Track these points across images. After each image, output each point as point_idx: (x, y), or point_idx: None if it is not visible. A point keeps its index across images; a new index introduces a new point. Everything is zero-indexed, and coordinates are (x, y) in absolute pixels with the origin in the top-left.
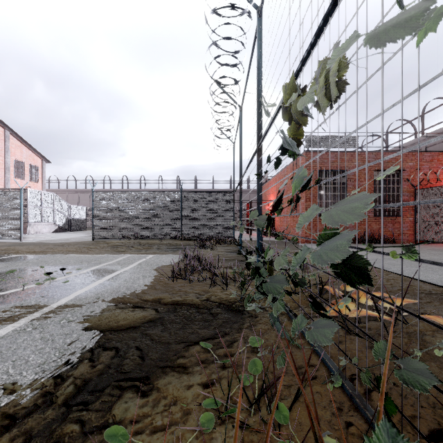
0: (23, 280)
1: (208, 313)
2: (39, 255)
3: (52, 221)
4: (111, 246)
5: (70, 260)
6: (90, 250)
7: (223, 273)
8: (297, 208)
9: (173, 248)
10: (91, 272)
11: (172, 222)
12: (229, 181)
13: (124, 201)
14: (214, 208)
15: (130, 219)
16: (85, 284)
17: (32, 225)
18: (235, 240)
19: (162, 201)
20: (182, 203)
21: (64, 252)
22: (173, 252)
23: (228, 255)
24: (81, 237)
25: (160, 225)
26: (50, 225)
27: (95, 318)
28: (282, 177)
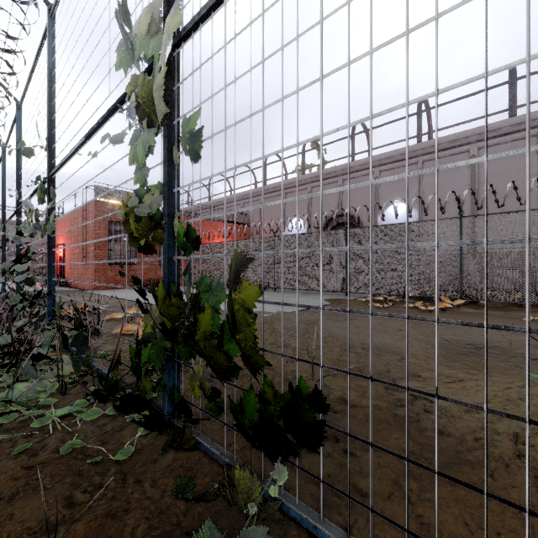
0: None
1: None
2: None
3: None
4: None
5: None
6: None
7: None
8: (87, 255)
9: None
10: None
11: None
12: None
13: None
14: None
15: None
16: None
17: None
18: None
19: None
20: None
21: None
22: None
23: None
24: None
25: None
26: None
27: None
28: (72, 219)
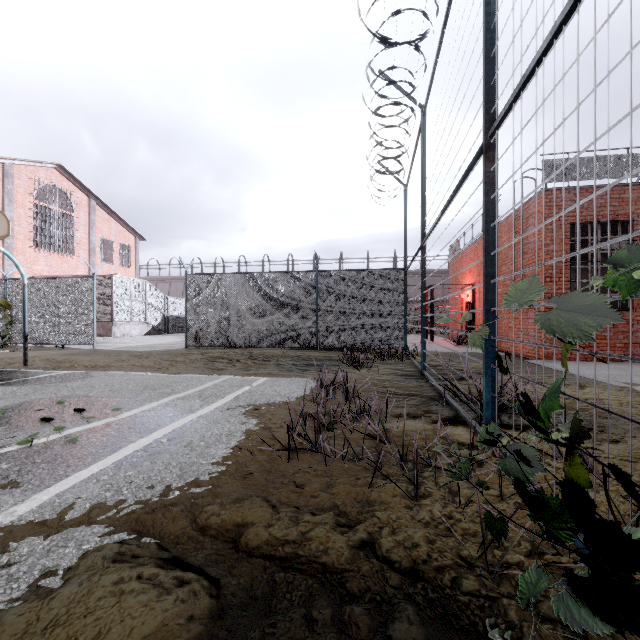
0: (13, 430)
1: (379, 639)
2: (92, 373)
3: (145, 320)
4: (207, 358)
5: (128, 385)
6: (172, 366)
7: (399, 434)
8: None
9: (302, 364)
10: (141, 415)
11: (302, 321)
12: (392, 257)
13: (231, 289)
14: (371, 298)
15: (239, 315)
16: (107, 449)
17: (119, 325)
18: (409, 352)
19: (287, 286)
20: (318, 290)
21: (134, 368)
22: (301, 373)
23: (402, 384)
24: (175, 343)
25: (284, 326)
26: (142, 326)
27: (25, 615)
28: None
